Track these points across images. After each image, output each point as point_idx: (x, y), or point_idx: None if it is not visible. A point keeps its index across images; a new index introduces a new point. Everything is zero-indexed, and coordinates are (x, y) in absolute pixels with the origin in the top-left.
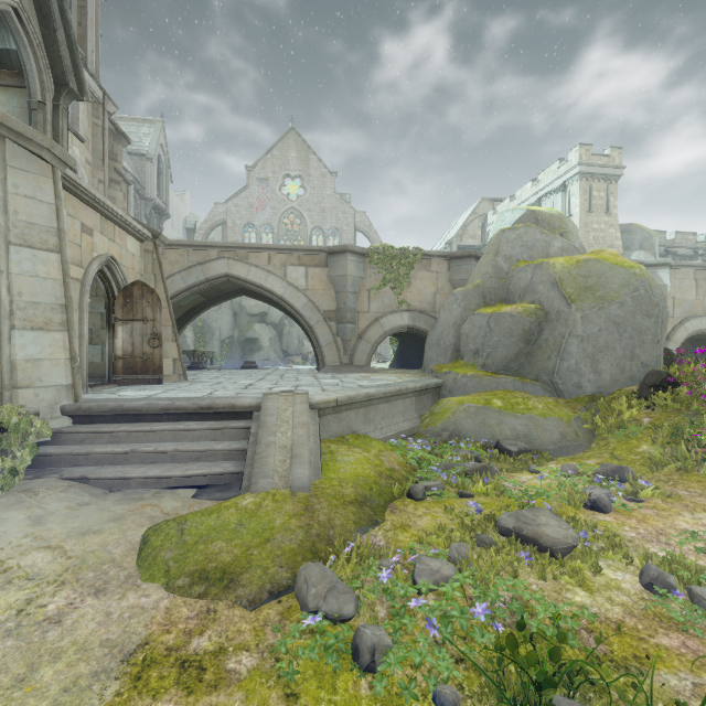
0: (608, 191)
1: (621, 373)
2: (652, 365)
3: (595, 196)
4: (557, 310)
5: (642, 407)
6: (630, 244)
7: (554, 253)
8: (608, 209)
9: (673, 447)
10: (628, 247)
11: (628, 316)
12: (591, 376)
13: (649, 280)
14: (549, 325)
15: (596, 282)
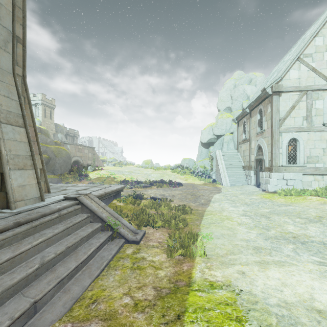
0: (51, 112)
1: (65, 169)
2: (70, 168)
3: (47, 112)
4: (53, 157)
5: (69, 175)
6: (58, 130)
7: (48, 142)
8: (51, 117)
9: (74, 179)
10: (57, 131)
11: (66, 159)
12: (60, 170)
13: (69, 153)
14: (51, 160)
15: (60, 153)
